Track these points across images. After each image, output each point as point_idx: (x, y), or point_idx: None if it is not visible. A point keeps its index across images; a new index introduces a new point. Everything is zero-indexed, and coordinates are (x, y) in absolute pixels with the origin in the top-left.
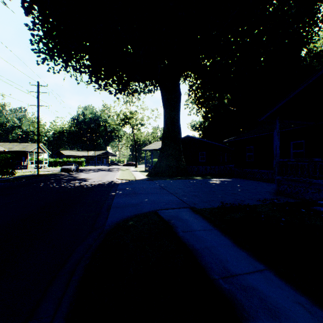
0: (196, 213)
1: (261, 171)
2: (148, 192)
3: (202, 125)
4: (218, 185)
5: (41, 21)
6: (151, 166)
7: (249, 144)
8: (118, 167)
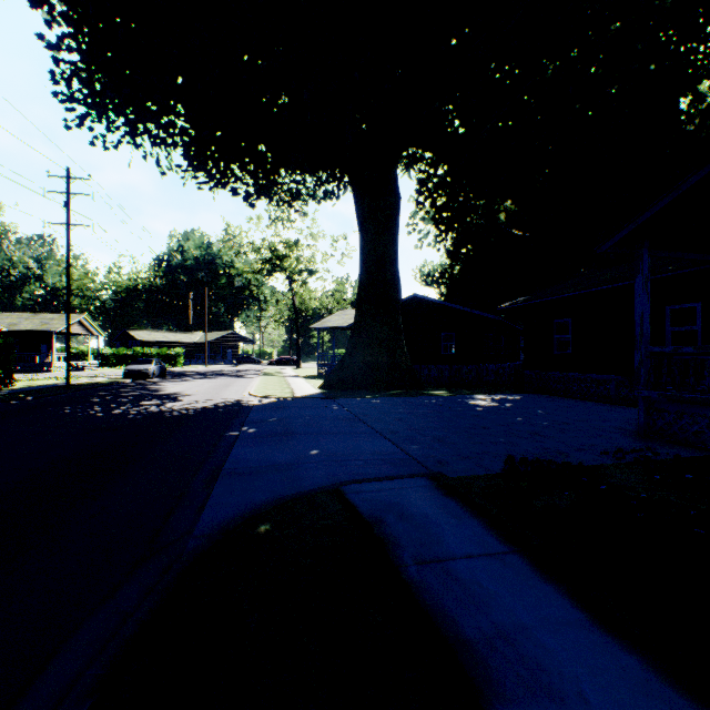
0: (449, 493)
1: (590, 377)
2: (322, 428)
3: (446, 273)
4: (492, 411)
5: (68, 22)
6: (332, 365)
7: (561, 314)
8: (257, 368)
